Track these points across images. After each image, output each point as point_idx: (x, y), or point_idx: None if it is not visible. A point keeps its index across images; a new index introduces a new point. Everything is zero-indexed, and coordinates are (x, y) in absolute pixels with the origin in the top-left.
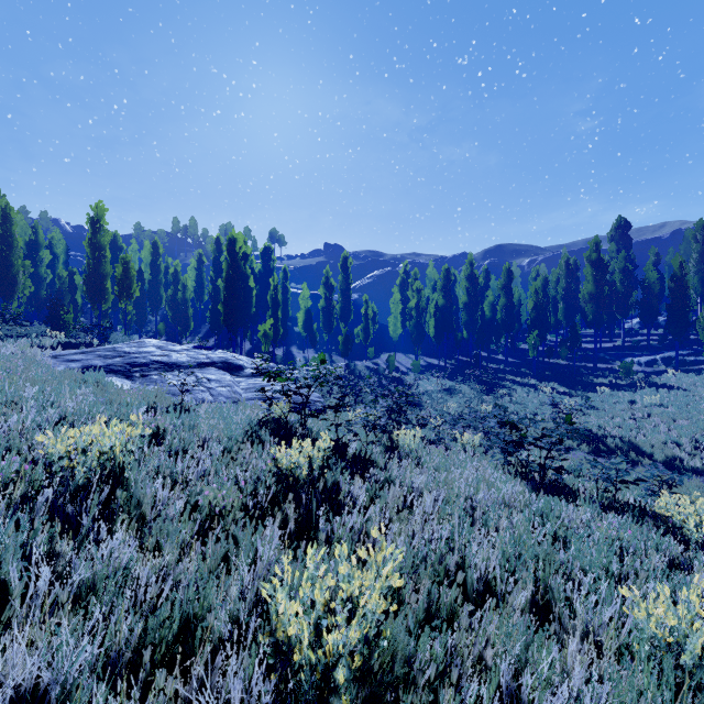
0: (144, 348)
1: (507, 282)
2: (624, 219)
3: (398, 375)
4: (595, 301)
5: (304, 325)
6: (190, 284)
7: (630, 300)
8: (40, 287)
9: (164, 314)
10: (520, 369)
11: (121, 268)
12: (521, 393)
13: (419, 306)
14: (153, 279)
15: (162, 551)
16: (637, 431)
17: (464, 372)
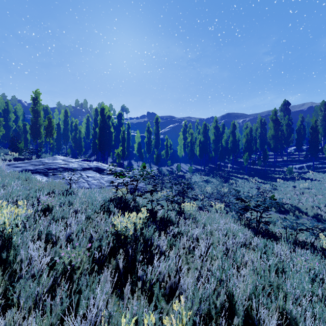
0: (56, 160)
1: (233, 129)
2: (287, 101)
3: (182, 174)
4: (274, 139)
5: (137, 150)
6: (83, 130)
7: (290, 138)
8: (9, 131)
9: (71, 144)
10: (239, 170)
11: (47, 122)
12: (241, 182)
13: (192, 141)
14: (65, 128)
15: (20, 304)
16: (298, 201)
17: (213, 172)
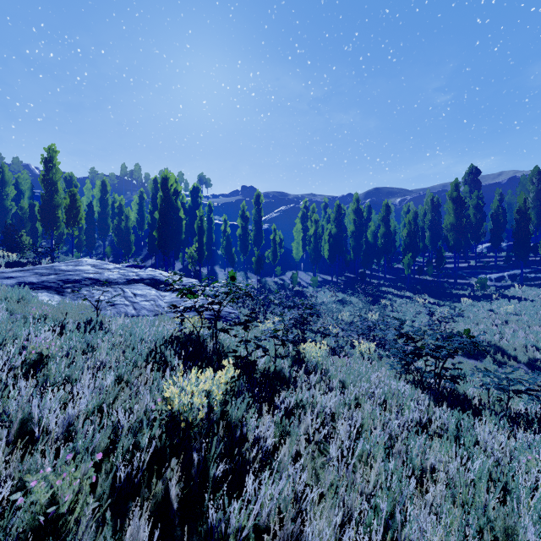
0: (80, 266)
1: (386, 215)
2: (475, 167)
3: (300, 289)
4: (456, 230)
5: (224, 248)
6: (134, 216)
7: (481, 230)
8: (5, 217)
9: (112, 239)
10: (396, 283)
11: (69, 200)
12: (400, 303)
13: (317, 233)
14: (102, 211)
15: None
16: (500, 336)
17: (352, 286)
